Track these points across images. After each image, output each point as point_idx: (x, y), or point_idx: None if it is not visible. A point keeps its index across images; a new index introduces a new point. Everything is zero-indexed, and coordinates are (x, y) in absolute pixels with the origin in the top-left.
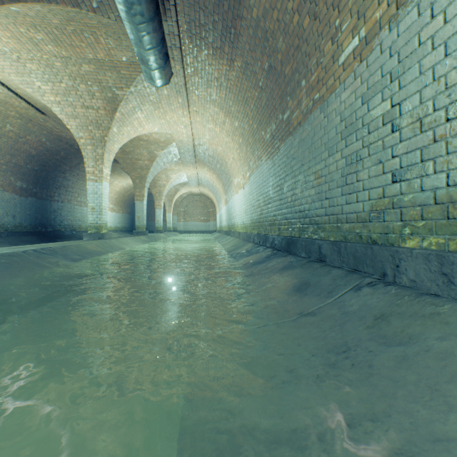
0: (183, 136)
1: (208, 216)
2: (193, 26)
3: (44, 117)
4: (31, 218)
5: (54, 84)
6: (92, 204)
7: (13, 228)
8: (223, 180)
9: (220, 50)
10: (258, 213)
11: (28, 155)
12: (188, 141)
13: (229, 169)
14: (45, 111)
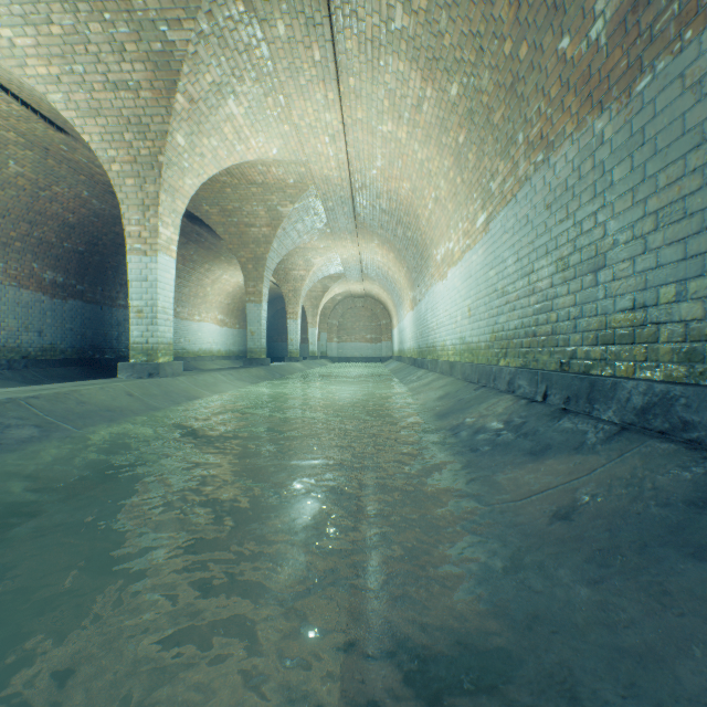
0: (330, 164)
1: (378, 332)
2: None
3: (65, 139)
4: (74, 336)
5: (37, 30)
6: (137, 302)
7: (38, 352)
8: (409, 260)
9: None
10: (528, 309)
11: (63, 224)
12: (339, 177)
13: (424, 231)
14: (62, 123)
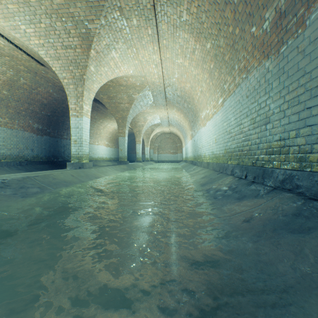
0: (155, 77)
1: (176, 149)
2: None
3: (44, 68)
4: (46, 151)
5: (35, 25)
6: (74, 137)
7: (31, 158)
8: (189, 117)
9: None
10: (239, 139)
11: (41, 103)
12: (159, 82)
13: (196, 105)
14: (43, 62)
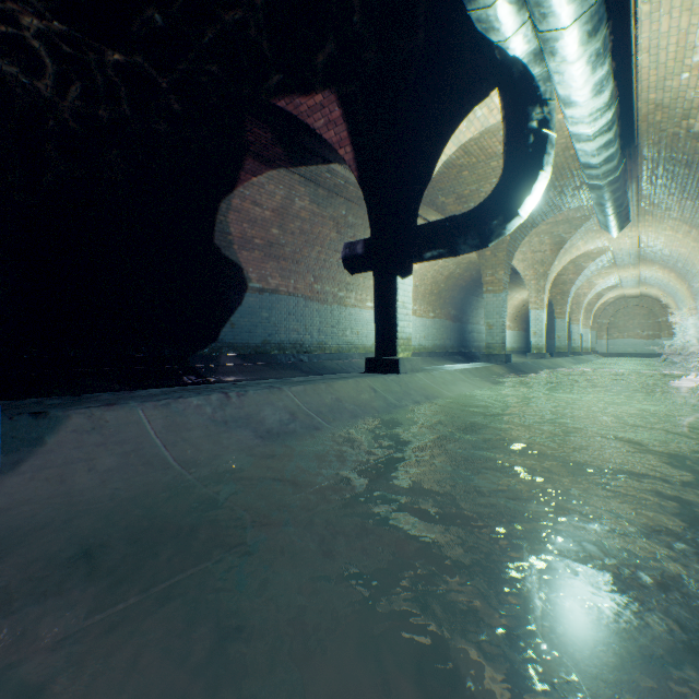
0: (625, 244)
1: (655, 329)
2: (652, 188)
3: None
4: (457, 341)
5: None
6: (533, 329)
7: (449, 349)
8: (689, 281)
9: (681, 195)
10: None
11: (460, 288)
12: (630, 247)
13: (698, 272)
14: None
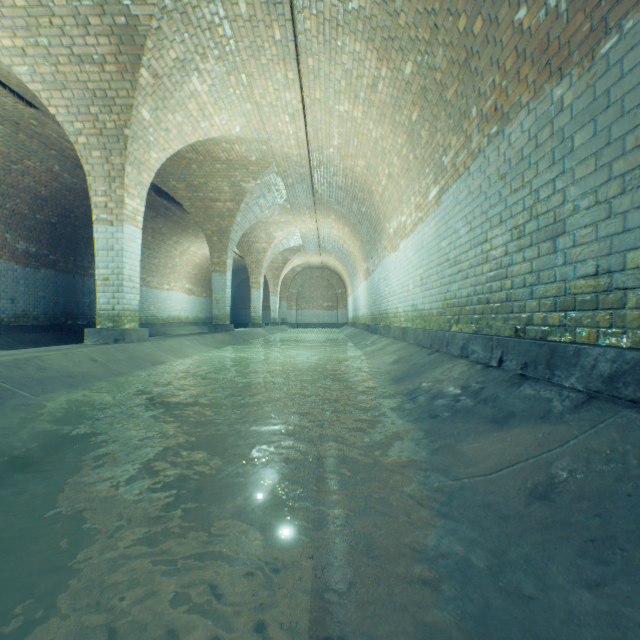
0: (290, 143)
1: (334, 300)
2: None
3: (35, 113)
4: (47, 304)
5: (1, 1)
6: (104, 271)
7: (11, 319)
8: (363, 234)
9: None
10: (482, 276)
11: (35, 196)
12: (299, 155)
13: (377, 206)
14: (31, 97)
